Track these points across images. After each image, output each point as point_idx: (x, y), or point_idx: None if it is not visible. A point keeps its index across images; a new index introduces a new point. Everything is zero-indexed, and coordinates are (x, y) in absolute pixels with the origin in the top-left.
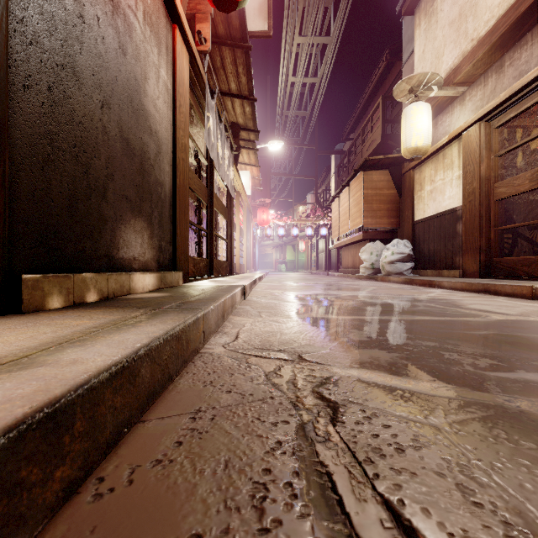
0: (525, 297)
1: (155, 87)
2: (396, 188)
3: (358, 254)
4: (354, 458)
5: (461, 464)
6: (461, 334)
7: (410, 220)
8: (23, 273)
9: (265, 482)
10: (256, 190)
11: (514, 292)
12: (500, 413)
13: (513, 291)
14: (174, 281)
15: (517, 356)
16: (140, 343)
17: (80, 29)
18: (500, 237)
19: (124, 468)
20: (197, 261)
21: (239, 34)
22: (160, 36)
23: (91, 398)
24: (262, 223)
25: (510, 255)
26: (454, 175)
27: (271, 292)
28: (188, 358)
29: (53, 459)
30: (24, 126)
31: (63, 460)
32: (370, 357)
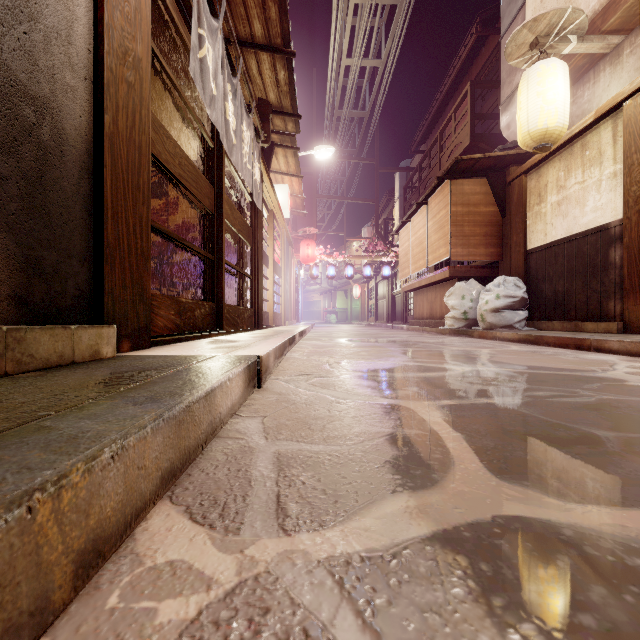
0: None
1: None
2: (497, 204)
3: (439, 299)
4: None
5: None
6: None
7: (521, 249)
8: None
9: None
10: (298, 214)
11: None
12: None
13: None
14: (75, 349)
15: None
16: None
17: None
18: None
19: None
20: (188, 305)
21: None
22: None
23: None
24: (306, 259)
25: None
26: (604, 173)
27: (317, 363)
28: None
29: None
30: None
31: None
32: None
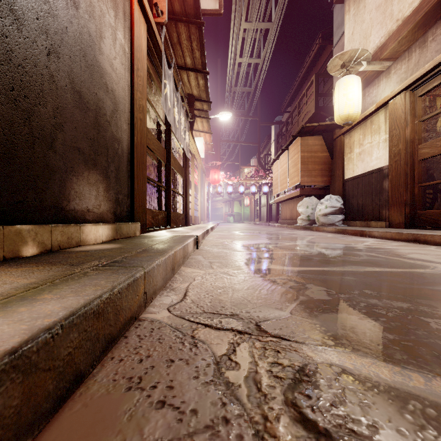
0: None
1: (112, 47)
2: (328, 151)
3: (295, 208)
4: None
5: None
6: (426, 290)
7: (341, 178)
8: None
9: None
10: (209, 154)
11: None
12: None
13: None
14: (130, 231)
15: None
16: None
17: None
18: (423, 192)
19: None
20: (156, 213)
21: (193, 10)
22: (117, 1)
23: None
24: (214, 182)
25: (431, 209)
26: (381, 138)
27: (221, 242)
28: (119, 333)
29: None
30: None
31: None
32: (342, 327)
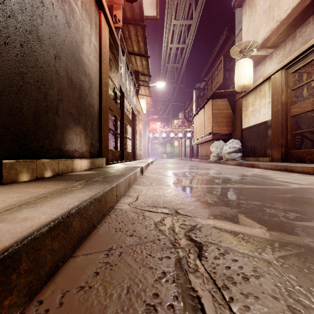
0: (310, 173)
1: (89, 47)
2: (231, 109)
3: (209, 148)
4: (215, 285)
5: (288, 289)
6: (274, 196)
7: (240, 128)
8: (4, 159)
9: (154, 304)
10: (149, 110)
11: (303, 170)
12: (308, 250)
13: (302, 170)
14: (100, 164)
15: (312, 211)
16: (73, 205)
17: (41, 10)
18: (293, 138)
19: (58, 293)
20: (114, 152)
21: (139, 17)
22: (92, 17)
23: (34, 245)
24: (153, 130)
25: (299, 149)
26: (266, 101)
27: (158, 171)
28: (106, 212)
29: (2, 292)
30: (5, 68)
31: (11, 292)
32: (220, 212)
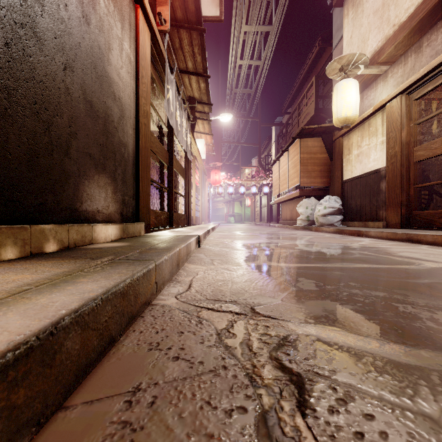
0: None
1: (119, 57)
2: (327, 153)
3: (295, 208)
4: None
5: None
6: (404, 282)
7: (340, 180)
8: None
9: None
10: (210, 155)
11: (435, 241)
12: None
13: (434, 240)
14: (136, 231)
15: None
16: (67, 309)
17: None
18: (418, 193)
19: None
20: (159, 213)
21: (194, 17)
22: (124, 13)
23: None
24: (215, 182)
25: (427, 209)
26: (378, 141)
27: (222, 241)
28: (137, 313)
29: None
30: None
31: None
32: (324, 310)
